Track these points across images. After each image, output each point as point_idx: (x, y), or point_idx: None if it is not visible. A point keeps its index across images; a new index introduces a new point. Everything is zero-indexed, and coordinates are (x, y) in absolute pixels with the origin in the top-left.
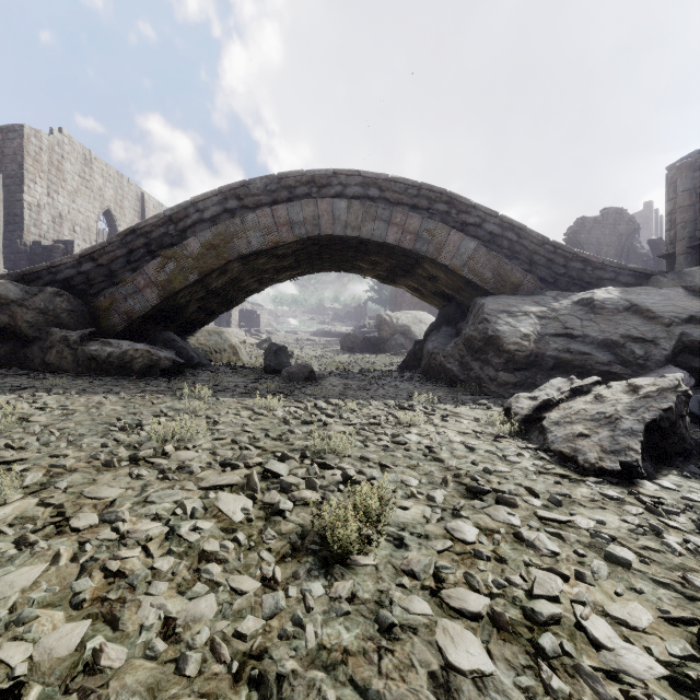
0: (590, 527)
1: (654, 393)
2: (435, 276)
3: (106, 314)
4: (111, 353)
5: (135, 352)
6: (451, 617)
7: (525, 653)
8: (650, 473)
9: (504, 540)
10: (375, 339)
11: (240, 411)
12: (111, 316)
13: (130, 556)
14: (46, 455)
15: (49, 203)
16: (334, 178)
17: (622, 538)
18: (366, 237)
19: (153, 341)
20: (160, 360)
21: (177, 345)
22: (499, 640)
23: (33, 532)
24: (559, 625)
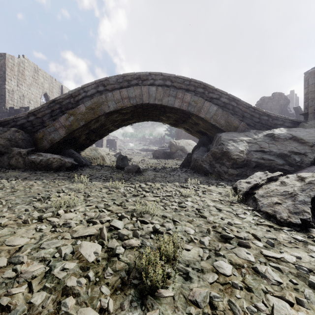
0: (293, 261)
1: (314, 181)
2: (197, 123)
3: (40, 141)
4: (41, 160)
5: (53, 159)
6: None
7: None
8: None
9: (247, 272)
10: (168, 152)
11: (102, 189)
12: (43, 142)
13: (18, 292)
14: None
15: (18, 90)
16: (149, 76)
17: (314, 269)
18: (165, 104)
19: (63, 154)
20: (65, 163)
21: (75, 155)
22: None
23: None
24: None
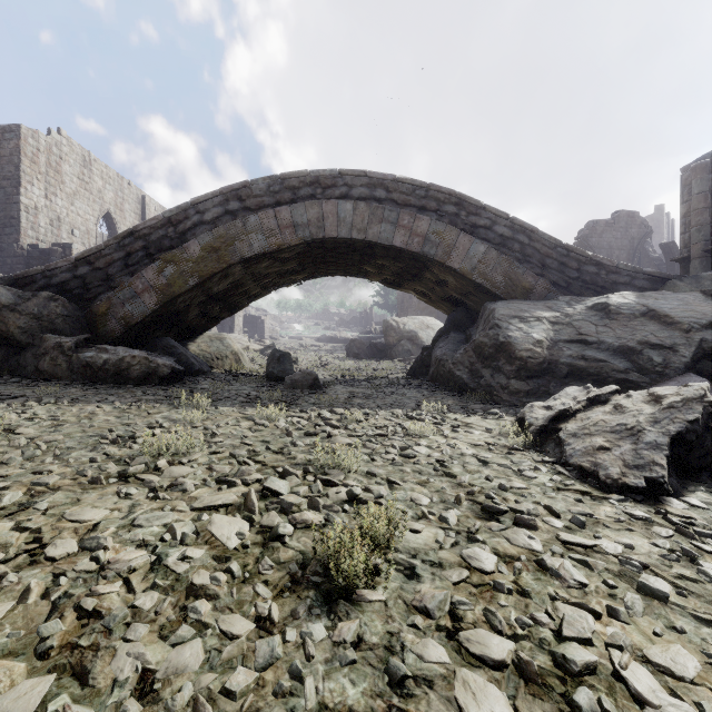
0: (618, 553)
1: (679, 403)
2: (444, 280)
3: (103, 319)
4: (107, 360)
5: (132, 359)
6: (471, 665)
7: (558, 711)
8: (676, 489)
9: (526, 569)
10: (382, 345)
11: (240, 422)
12: (107, 322)
13: (109, 591)
14: (29, 471)
15: (47, 206)
16: (339, 179)
17: (654, 565)
18: (373, 240)
19: (152, 348)
20: (158, 367)
21: (177, 351)
22: (527, 695)
23: (3, 561)
24: (595, 675)
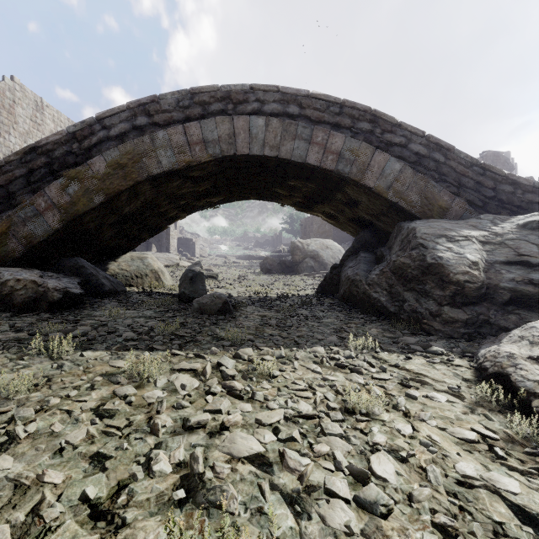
0: None
1: None
2: (354, 201)
3: (3, 239)
4: None
5: (16, 283)
6: None
7: None
8: None
9: None
10: (289, 262)
11: (93, 389)
12: (8, 241)
13: None
14: None
15: (1, 142)
16: (251, 94)
17: None
18: (286, 157)
19: (60, 268)
20: (47, 292)
21: (86, 271)
22: None
23: None
24: None
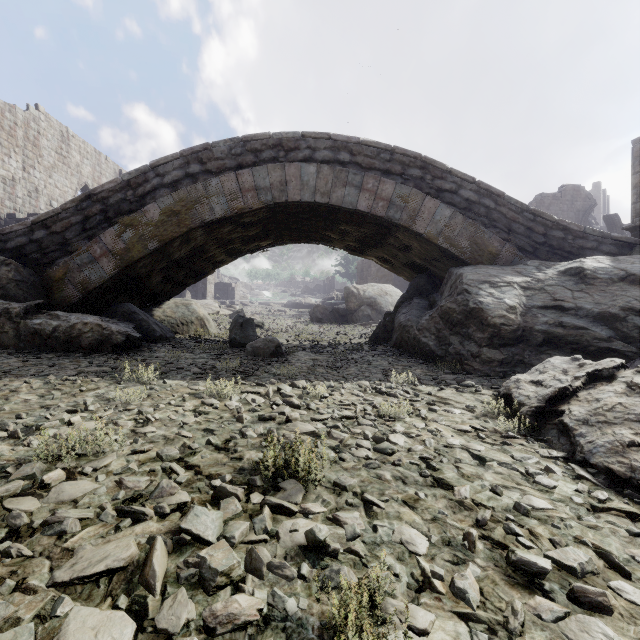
0: None
1: None
2: (407, 246)
3: (60, 285)
4: (56, 327)
5: (83, 326)
6: None
7: None
8: None
9: None
10: (343, 310)
11: (185, 401)
12: (64, 287)
13: None
14: None
15: (25, 178)
16: (302, 142)
17: None
18: (337, 204)
19: (112, 314)
20: (111, 334)
21: (138, 317)
22: None
23: None
24: None
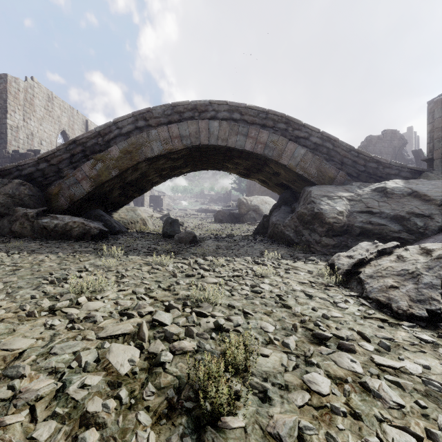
0: (419, 373)
1: None
2: (277, 172)
3: (56, 198)
4: (56, 224)
5: (73, 224)
6: None
7: None
8: None
9: (353, 390)
10: (237, 214)
11: (142, 267)
12: (59, 199)
13: (14, 422)
14: None
15: (24, 126)
16: (209, 106)
17: None
18: (231, 146)
19: (88, 216)
20: (90, 229)
21: (104, 218)
22: None
23: None
24: None
